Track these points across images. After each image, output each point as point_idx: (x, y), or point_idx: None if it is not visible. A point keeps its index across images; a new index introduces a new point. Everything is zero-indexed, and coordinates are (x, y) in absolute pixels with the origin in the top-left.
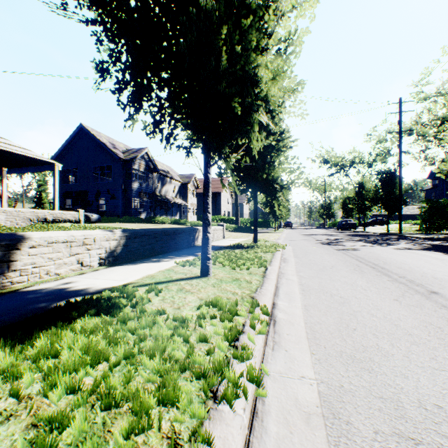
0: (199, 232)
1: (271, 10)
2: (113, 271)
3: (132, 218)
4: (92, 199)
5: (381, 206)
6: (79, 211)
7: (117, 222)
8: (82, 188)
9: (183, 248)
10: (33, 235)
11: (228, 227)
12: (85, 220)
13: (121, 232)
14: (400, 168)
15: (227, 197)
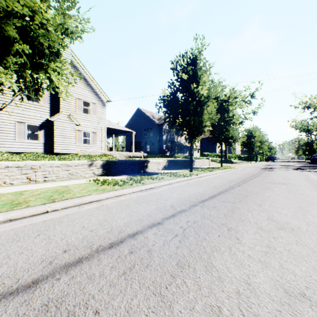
0: (194, 162)
1: (205, 105)
2: (166, 171)
3: (162, 155)
4: (143, 146)
5: None
6: (141, 152)
7: (155, 157)
8: (138, 140)
9: (187, 168)
10: (150, 160)
11: (217, 160)
12: None
13: (166, 160)
14: None
15: None
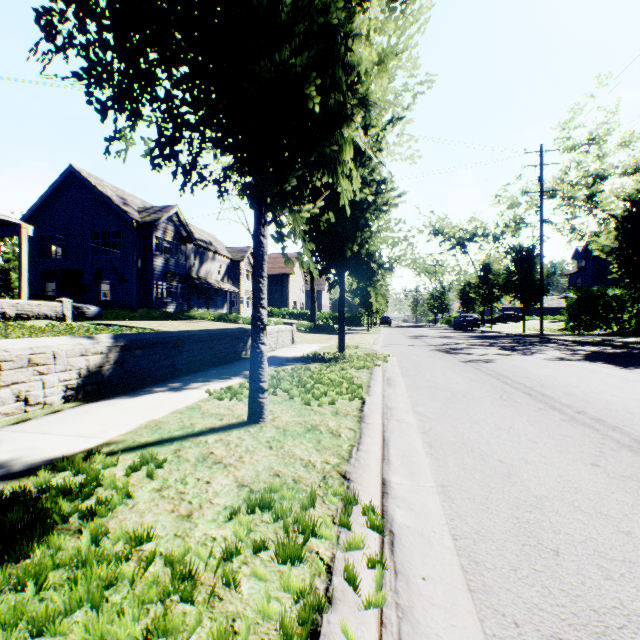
0: None
1: None
2: (86, 413)
3: (153, 312)
4: (90, 283)
5: (514, 296)
6: (63, 300)
7: (130, 318)
8: (74, 265)
9: (226, 361)
10: None
11: (300, 325)
12: (75, 315)
13: (111, 339)
14: (540, 243)
15: (298, 281)
